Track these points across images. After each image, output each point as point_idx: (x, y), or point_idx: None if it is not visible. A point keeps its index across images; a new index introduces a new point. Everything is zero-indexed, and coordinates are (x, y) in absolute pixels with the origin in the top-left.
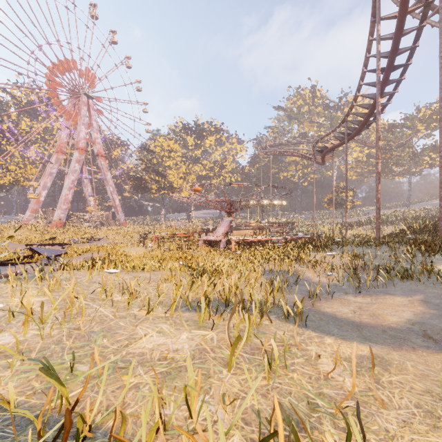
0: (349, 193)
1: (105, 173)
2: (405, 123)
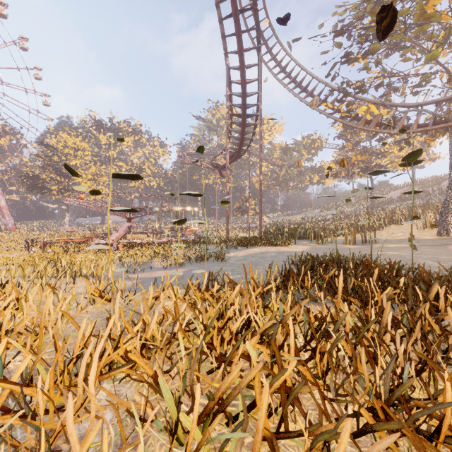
0: (252, 202)
1: None
2: (294, 147)
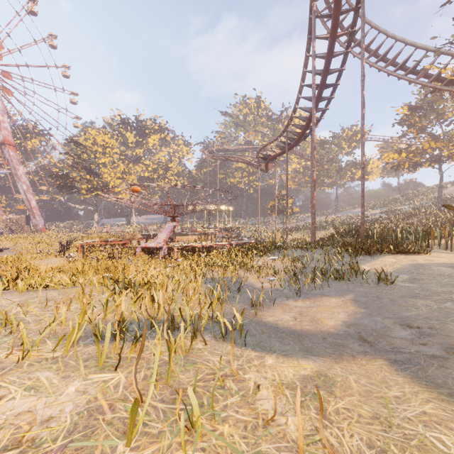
0: (289, 201)
1: (15, 166)
2: (333, 140)
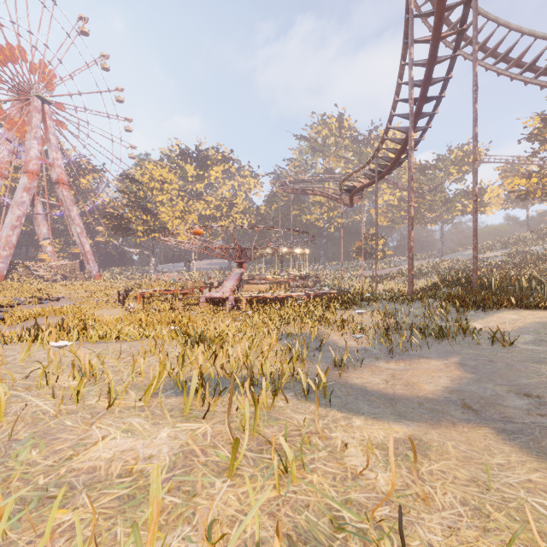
0: (380, 241)
1: (69, 207)
2: (438, 164)
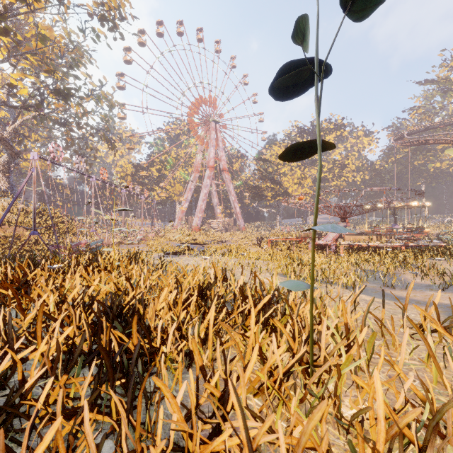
0: None
1: (228, 185)
2: None
